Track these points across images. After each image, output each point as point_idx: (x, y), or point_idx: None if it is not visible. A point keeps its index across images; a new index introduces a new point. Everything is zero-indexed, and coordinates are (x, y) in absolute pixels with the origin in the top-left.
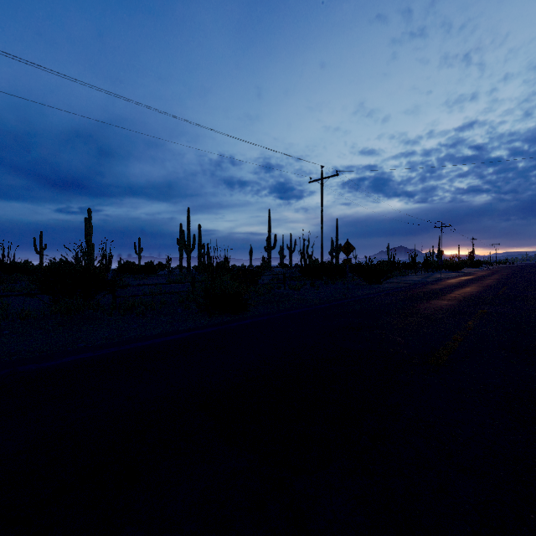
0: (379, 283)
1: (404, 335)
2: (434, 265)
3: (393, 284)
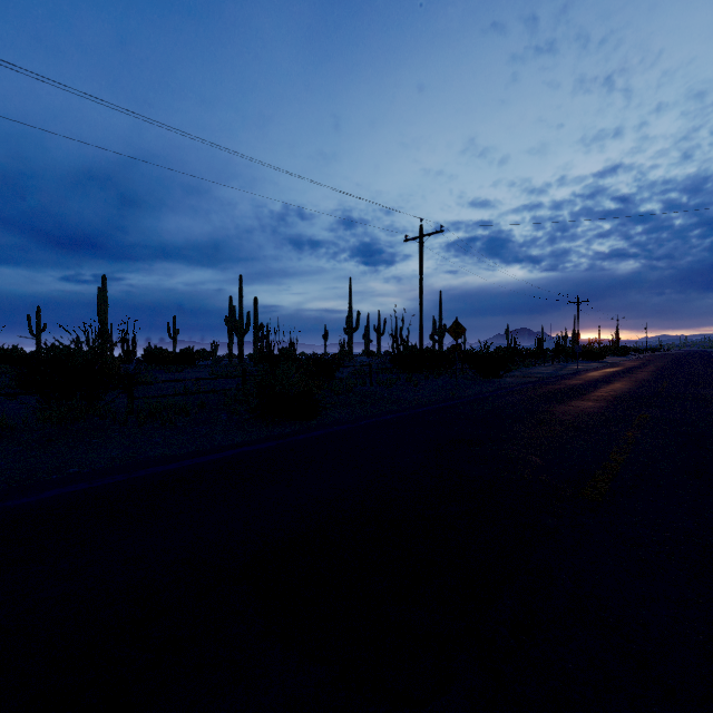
0: (498, 377)
1: (541, 452)
2: (568, 352)
3: (516, 378)
